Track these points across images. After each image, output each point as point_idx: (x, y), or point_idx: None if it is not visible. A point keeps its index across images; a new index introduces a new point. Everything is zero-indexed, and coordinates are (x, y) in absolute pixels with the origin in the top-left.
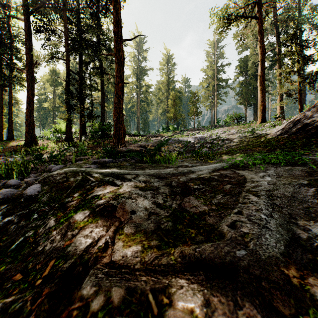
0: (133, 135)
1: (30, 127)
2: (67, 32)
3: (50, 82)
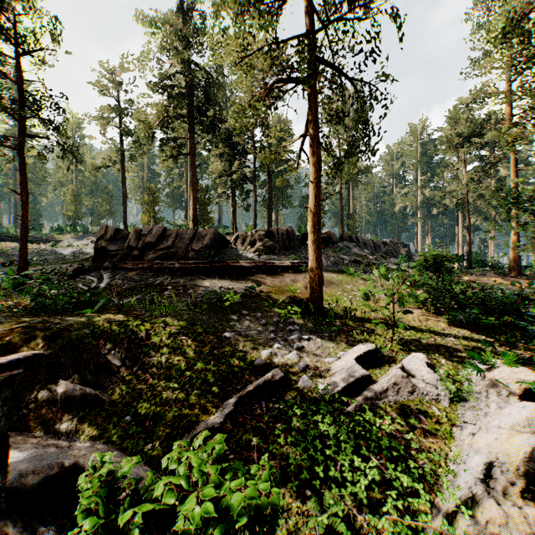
0: (6, 236)
1: None
2: None
3: None
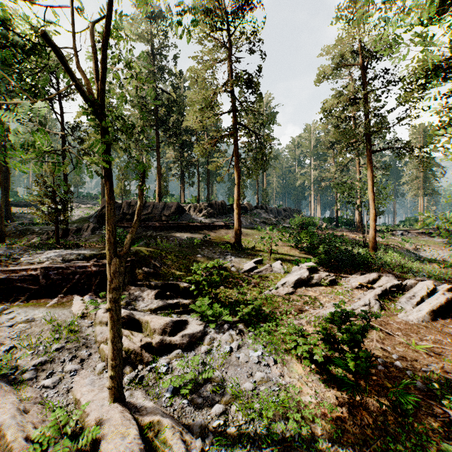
0: None
1: None
2: None
3: None
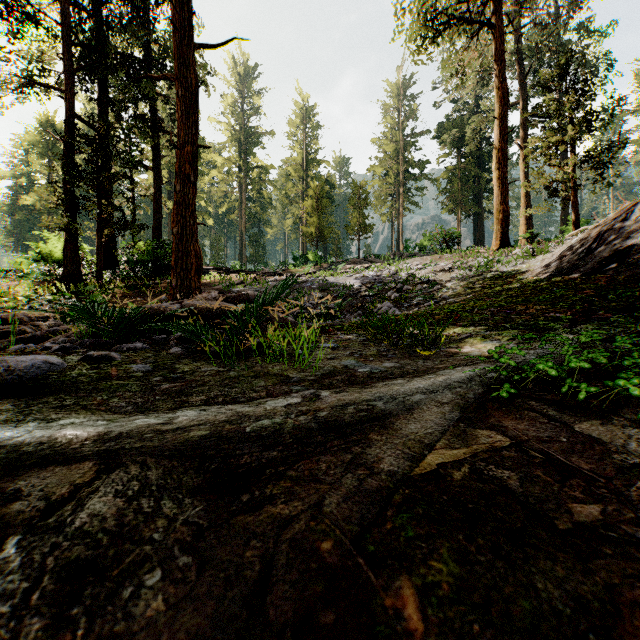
0: (230, 270)
1: None
2: (68, 27)
3: (41, 148)
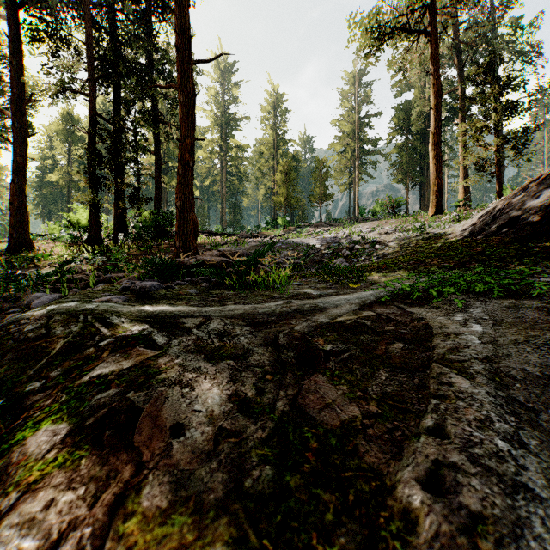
0: (214, 233)
1: (19, 218)
2: (92, 44)
3: (63, 136)
